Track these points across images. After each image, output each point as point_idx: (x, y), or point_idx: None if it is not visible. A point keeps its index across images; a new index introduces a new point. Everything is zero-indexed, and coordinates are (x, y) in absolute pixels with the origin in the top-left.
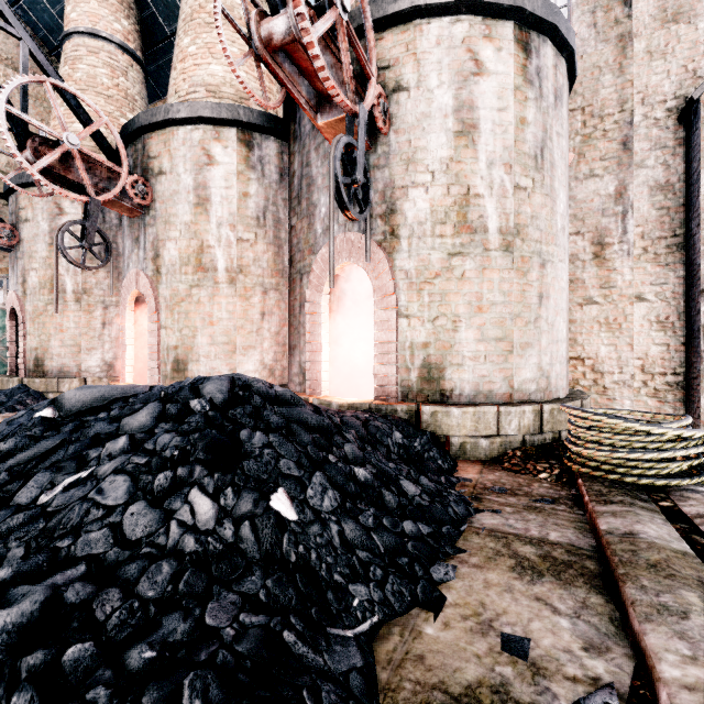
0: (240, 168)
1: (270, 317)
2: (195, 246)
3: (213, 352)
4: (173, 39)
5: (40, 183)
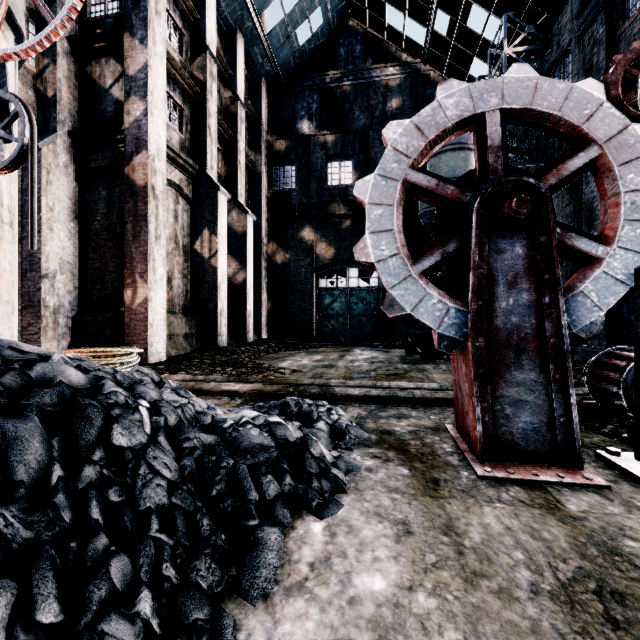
0: None
1: None
2: None
3: None
4: None
5: None
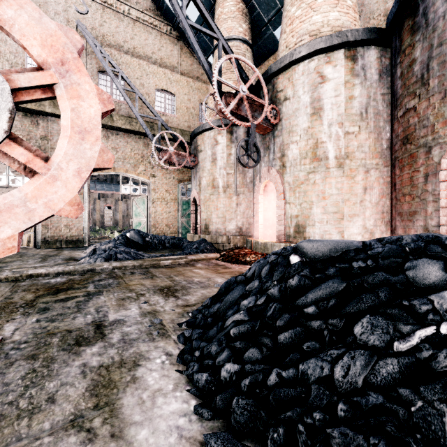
0: (346, 79)
1: (370, 191)
2: (311, 144)
3: (325, 219)
4: (268, 24)
5: (207, 129)
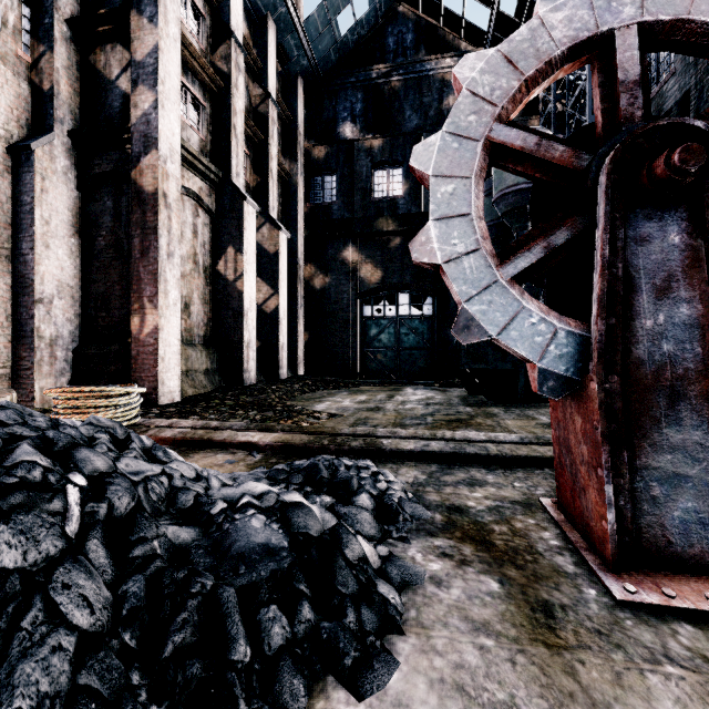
0: None
1: None
2: None
3: None
4: None
5: None
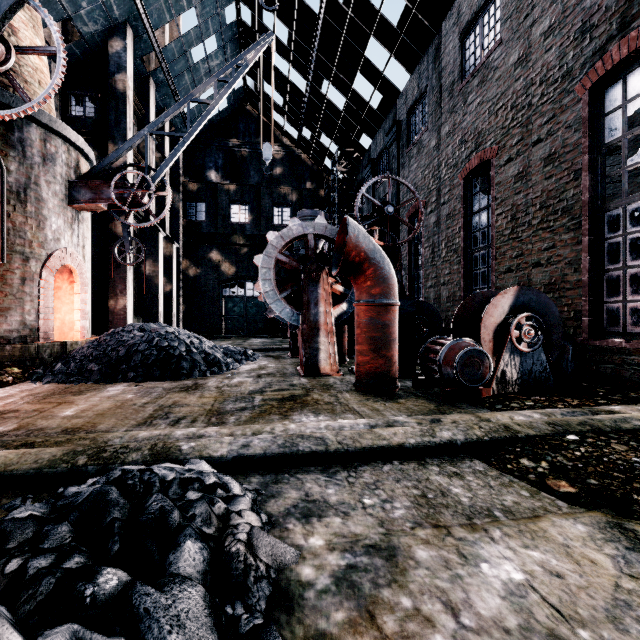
0: None
1: None
2: None
3: None
4: None
5: None
